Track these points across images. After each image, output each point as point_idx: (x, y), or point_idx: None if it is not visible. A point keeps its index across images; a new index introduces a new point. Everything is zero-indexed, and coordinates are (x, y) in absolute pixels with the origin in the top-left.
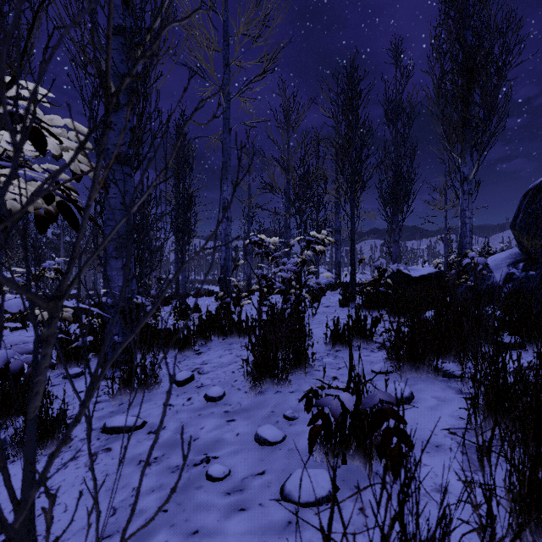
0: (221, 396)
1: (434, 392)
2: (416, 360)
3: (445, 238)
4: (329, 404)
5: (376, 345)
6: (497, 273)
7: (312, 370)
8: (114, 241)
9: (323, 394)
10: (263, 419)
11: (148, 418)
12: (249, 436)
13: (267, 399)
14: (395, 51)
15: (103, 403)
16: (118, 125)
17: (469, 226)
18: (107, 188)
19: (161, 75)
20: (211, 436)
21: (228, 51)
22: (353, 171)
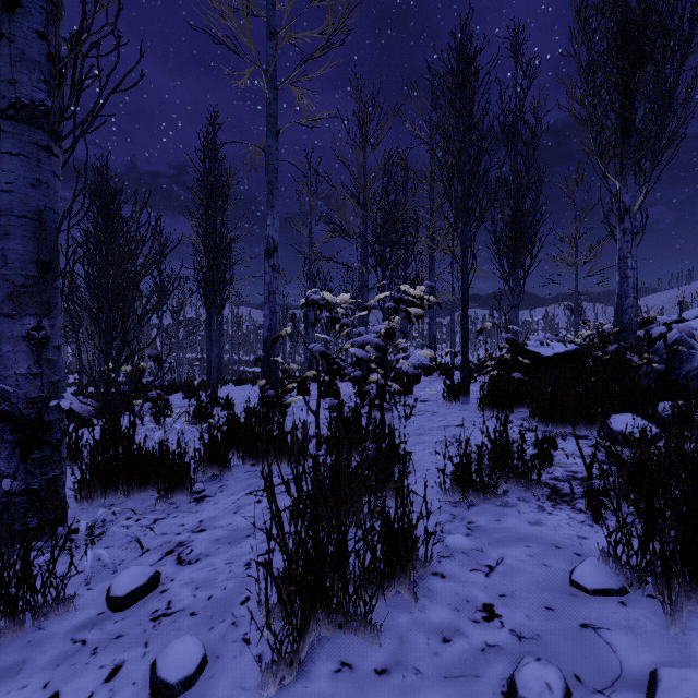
0: (190, 678)
1: None
2: None
3: (576, 304)
4: None
5: (542, 492)
6: None
7: (427, 574)
8: (7, 282)
9: (474, 692)
10: None
11: None
12: None
13: None
14: (515, 40)
15: None
16: (16, 42)
17: (632, 281)
18: None
19: None
20: None
21: (274, 13)
22: (466, 192)
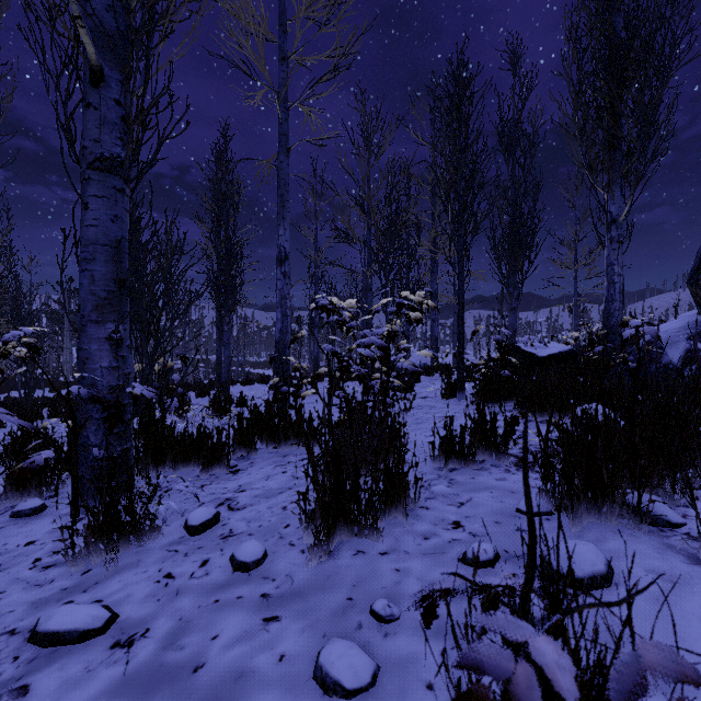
0: (259, 560)
1: (645, 559)
2: (598, 494)
3: (575, 306)
4: (506, 672)
5: (511, 461)
6: (671, 349)
7: (416, 507)
8: (94, 296)
9: (441, 559)
10: (333, 618)
11: (123, 607)
12: (304, 664)
13: (339, 568)
14: (513, 53)
15: (57, 568)
16: (100, 110)
17: (619, 286)
18: (84, 210)
19: (171, 32)
20: (229, 661)
21: (285, 39)
22: (462, 206)
